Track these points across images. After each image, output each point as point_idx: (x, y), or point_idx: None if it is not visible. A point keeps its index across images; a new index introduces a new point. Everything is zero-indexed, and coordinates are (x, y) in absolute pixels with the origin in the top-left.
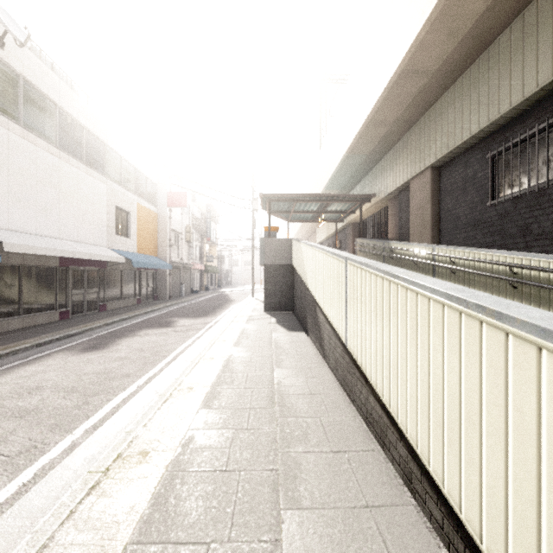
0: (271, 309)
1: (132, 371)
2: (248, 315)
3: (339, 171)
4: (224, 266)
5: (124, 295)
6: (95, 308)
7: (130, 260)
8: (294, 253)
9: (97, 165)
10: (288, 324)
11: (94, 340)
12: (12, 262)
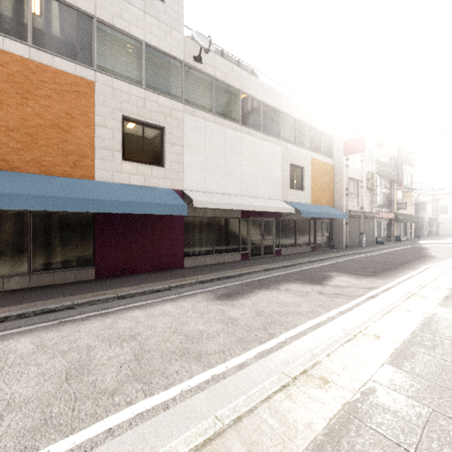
0: None
1: (215, 348)
2: (450, 287)
3: None
4: (424, 214)
5: (299, 242)
6: (271, 253)
7: (299, 210)
8: None
9: (273, 131)
10: None
11: (239, 286)
12: (208, 215)
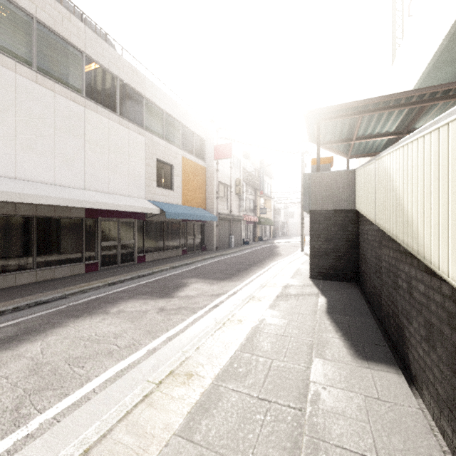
0: (321, 276)
1: None
2: (283, 284)
3: (443, 53)
4: (279, 218)
5: (168, 246)
6: (131, 260)
7: (164, 211)
8: (360, 189)
9: (134, 117)
10: (350, 321)
11: (46, 317)
12: (21, 212)
